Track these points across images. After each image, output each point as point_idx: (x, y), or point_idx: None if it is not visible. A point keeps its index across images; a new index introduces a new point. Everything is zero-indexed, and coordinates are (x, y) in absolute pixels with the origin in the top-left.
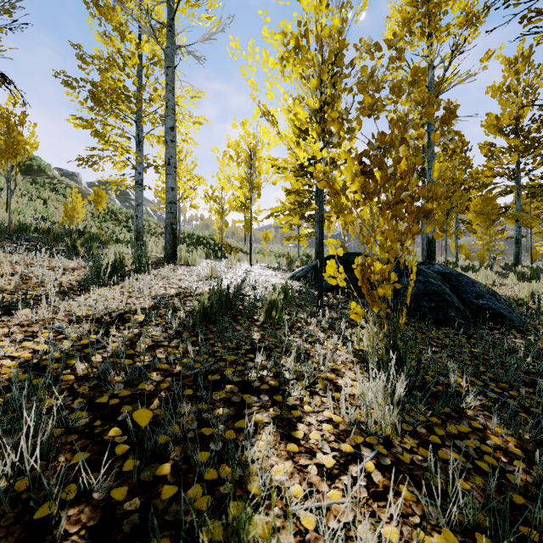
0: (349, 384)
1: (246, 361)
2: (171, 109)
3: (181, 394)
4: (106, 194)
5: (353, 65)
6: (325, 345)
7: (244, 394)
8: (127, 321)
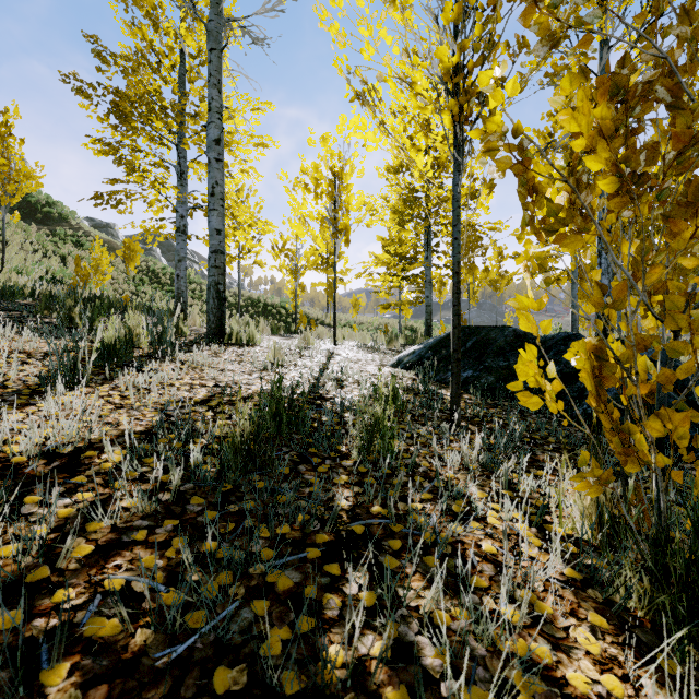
0: None
1: (321, 589)
2: (216, 112)
3: None
4: (149, 251)
5: None
6: (490, 524)
7: None
8: (80, 471)
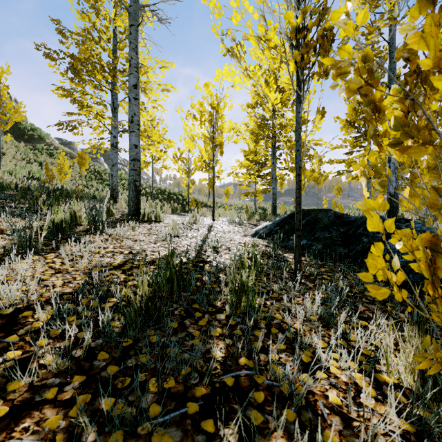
0: None
1: None
2: (134, 66)
3: None
4: (96, 159)
5: None
6: (332, 374)
7: None
8: (15, 330)
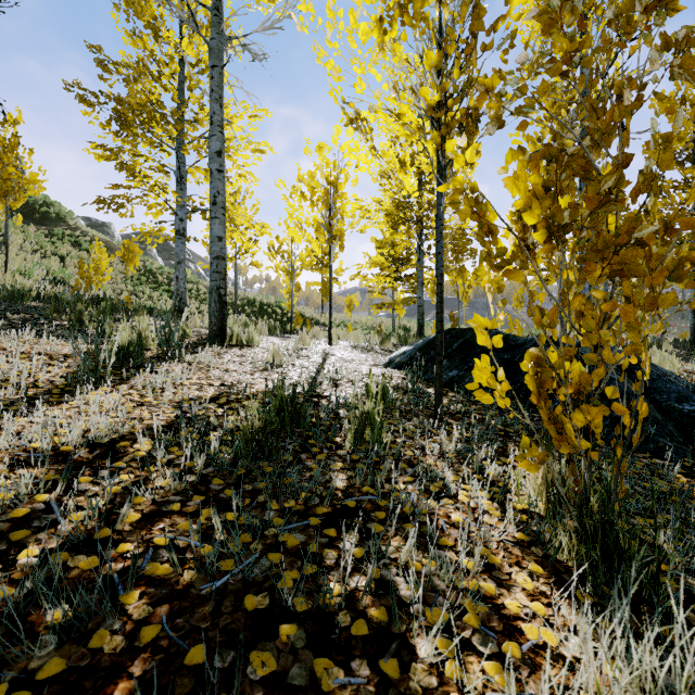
0: (564, 673)
1: (322, 546)
2: (218, 125)
3: (180, 664)
4: (145, 250)
5: (498, 28)
6: (460, 501)
7: (317, 658)
8: (118, 458)
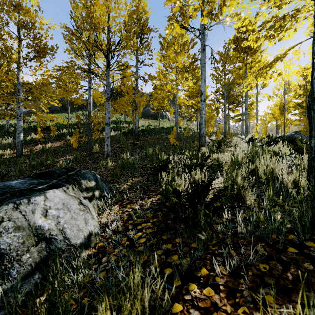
0: None
1: None
2: (257, 108)
3: None
4: None
5: None
6: None
7: None
8: None
